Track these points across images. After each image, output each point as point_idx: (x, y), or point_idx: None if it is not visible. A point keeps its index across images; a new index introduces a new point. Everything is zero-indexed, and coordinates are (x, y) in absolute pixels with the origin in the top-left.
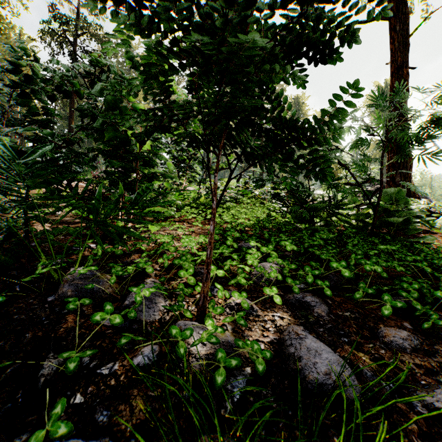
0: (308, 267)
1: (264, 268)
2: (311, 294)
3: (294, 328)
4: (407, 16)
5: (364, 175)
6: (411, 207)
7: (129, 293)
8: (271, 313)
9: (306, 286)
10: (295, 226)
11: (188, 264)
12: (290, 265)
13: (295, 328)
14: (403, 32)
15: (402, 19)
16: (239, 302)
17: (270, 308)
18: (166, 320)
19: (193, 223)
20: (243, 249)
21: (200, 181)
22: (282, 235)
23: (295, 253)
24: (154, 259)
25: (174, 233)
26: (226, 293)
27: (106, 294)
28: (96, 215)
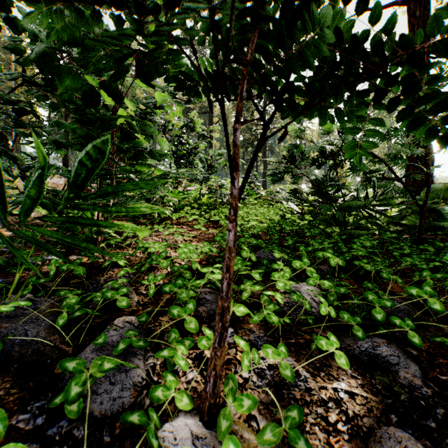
0: (372, 294)
1: (301, 295)
2: (385, 341)
3: (406, 446)
4: (427, 1)
5: (403, 168)
6: (444, 208)
7: (89, 341)
8: (328, 381)
9: (372, 325)
10: (321, 230)
11: (187, 292)
12: (337, 288)
13: (407, 446)
14: (424, 18)
15: (422, 4)
16: (275, 364)
17: (323, 369)
18: (144, 407)
19: (194, 226)
20: (263, 262)
21: (202, 181)
22: (313, 243)
23: (331, 267)
24: (139, 276)
25: (170, 239)
26: (255, 353)
27: (46, 346)
28: (0, 211)
